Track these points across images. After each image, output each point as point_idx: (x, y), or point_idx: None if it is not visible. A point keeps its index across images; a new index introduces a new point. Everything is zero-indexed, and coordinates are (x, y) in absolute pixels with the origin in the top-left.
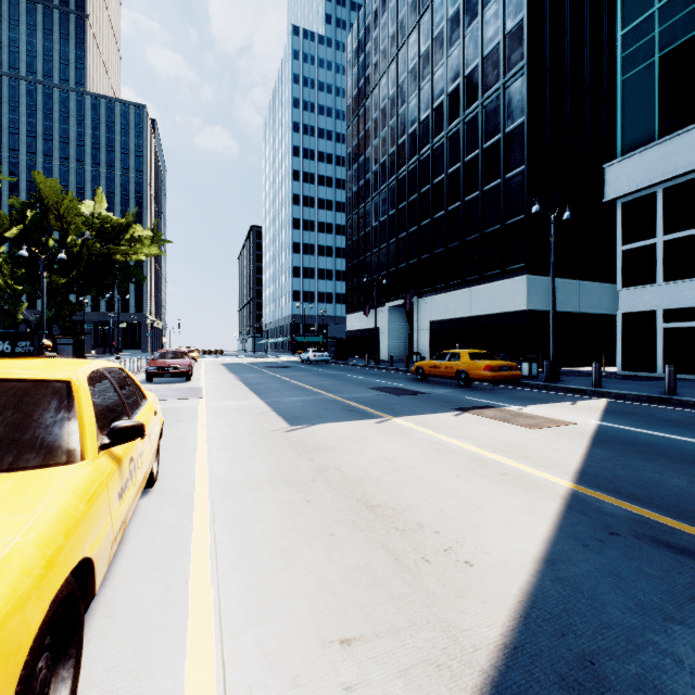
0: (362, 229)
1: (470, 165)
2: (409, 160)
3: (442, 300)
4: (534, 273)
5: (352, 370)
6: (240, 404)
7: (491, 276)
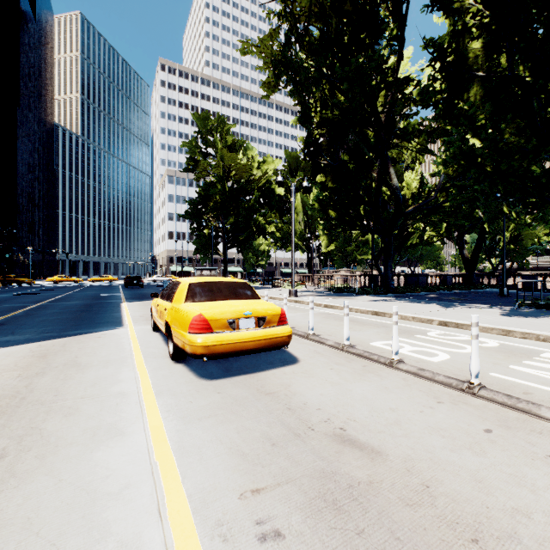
0: None
1: None
2: None
3: None
4: None
5: None
6: None
7: None
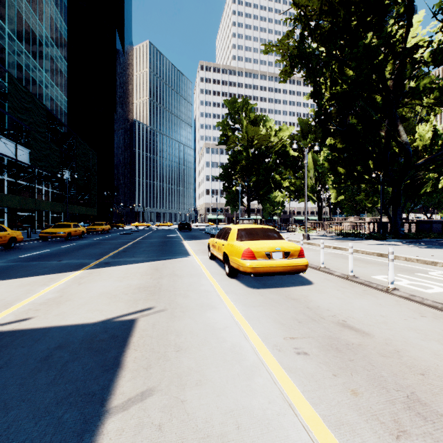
0: None
1: None
2: None
3: None
4: None
5: None
6: None
7: None
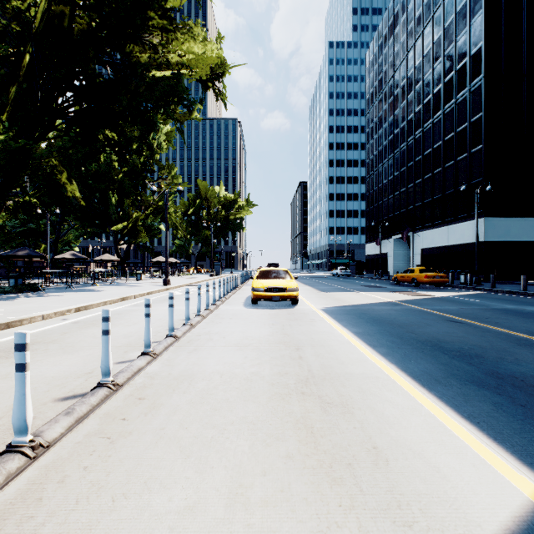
0: (376, 185)
1: (448, 143)
2: (408, 138)
3: (429, 234)
4: (491, 216)
5: (361, 280)
6: (303, 288)
7: (461, 218)
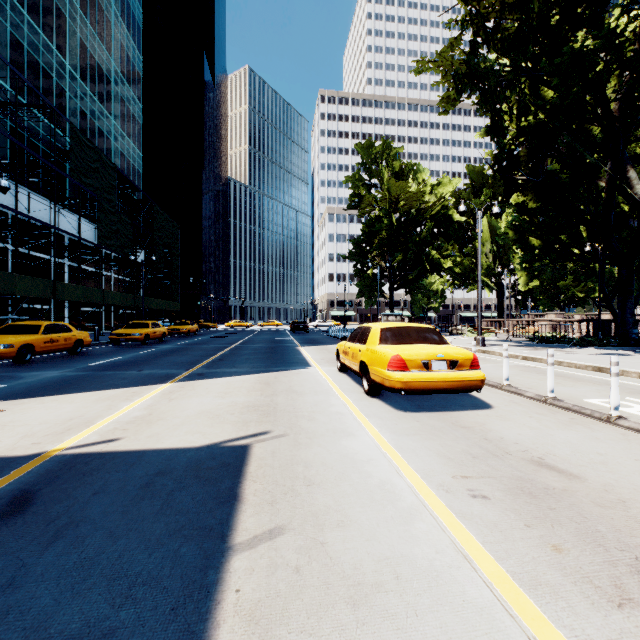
0: None
1: None
2: None
3: None
4: None
5: None
6: None
7: None
